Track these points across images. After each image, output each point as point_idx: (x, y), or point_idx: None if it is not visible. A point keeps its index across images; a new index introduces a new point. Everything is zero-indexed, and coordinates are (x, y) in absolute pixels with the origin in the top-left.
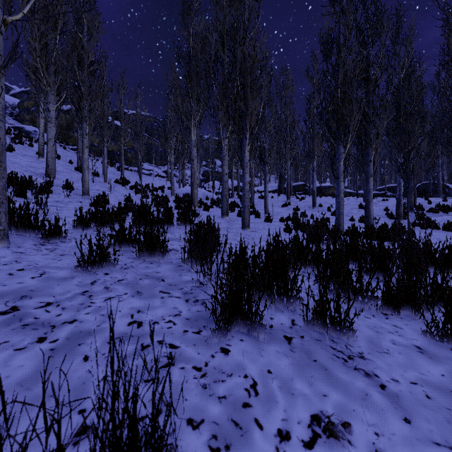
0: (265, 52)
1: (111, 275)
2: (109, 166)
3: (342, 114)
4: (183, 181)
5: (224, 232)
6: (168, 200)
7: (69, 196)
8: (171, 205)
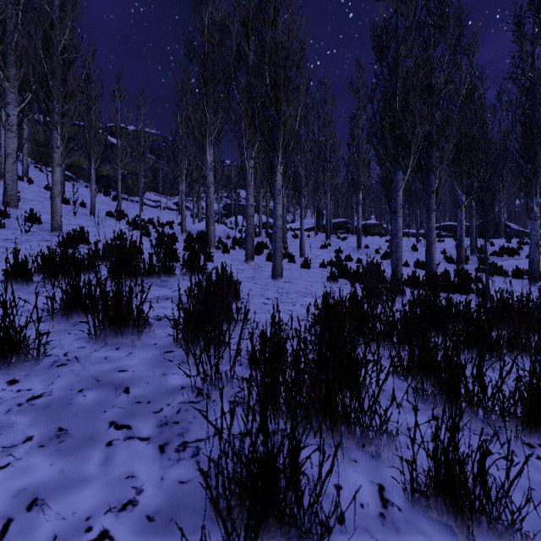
0: (303, 41)
1: (23, 383)
2: (102, 195)
3: (402, 129)
4: (199, 216)
5: (247, 284)
6: (176, 239)
7: (31, 233)
8: (181, 245)
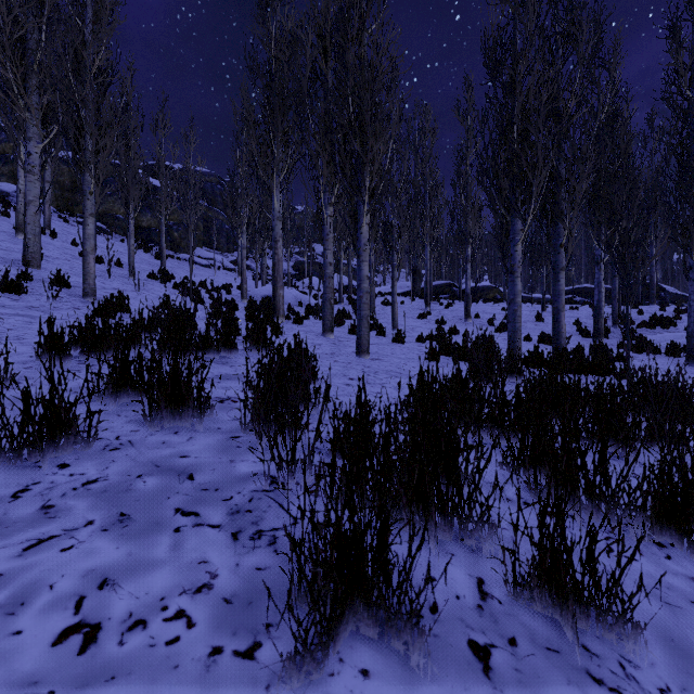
0: (395, 58)
1: (75, 467)
2: (141, 251)
3: (521, 166)
4: (263, 277)
5: (326, 362)
6: (236, 306)
7: (58, 299)
8: (241, 314)
